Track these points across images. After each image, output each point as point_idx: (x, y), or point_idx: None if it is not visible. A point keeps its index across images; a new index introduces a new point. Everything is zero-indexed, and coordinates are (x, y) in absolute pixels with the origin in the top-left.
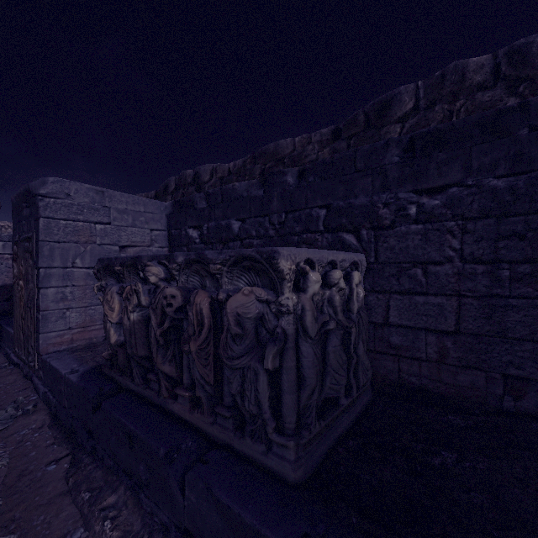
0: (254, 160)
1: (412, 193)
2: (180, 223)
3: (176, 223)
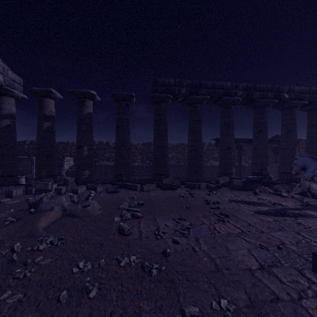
0: None
1: None
2: None
3: None
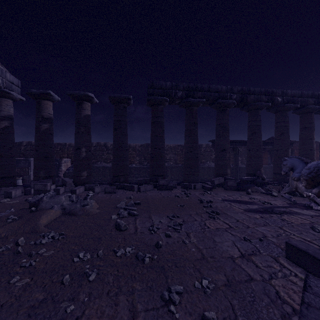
0: None
1: None
2: None
3: None
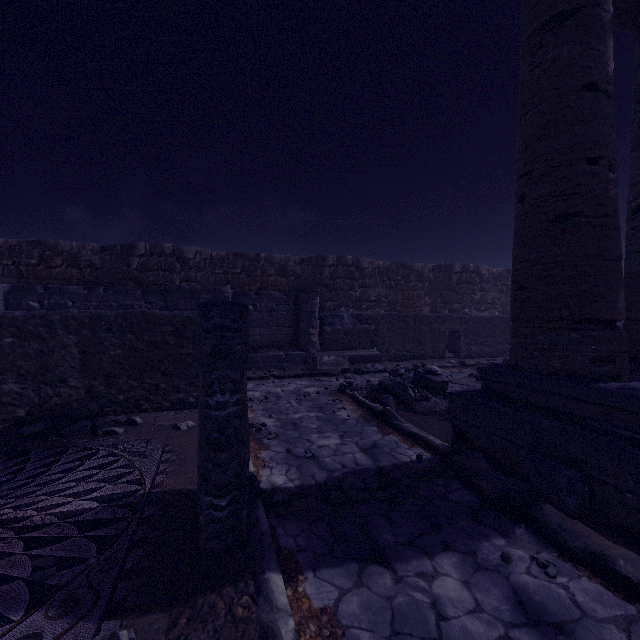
0: (32, 245)
1: (144, 303)
2: (19, 297)
3: (16, 297)
